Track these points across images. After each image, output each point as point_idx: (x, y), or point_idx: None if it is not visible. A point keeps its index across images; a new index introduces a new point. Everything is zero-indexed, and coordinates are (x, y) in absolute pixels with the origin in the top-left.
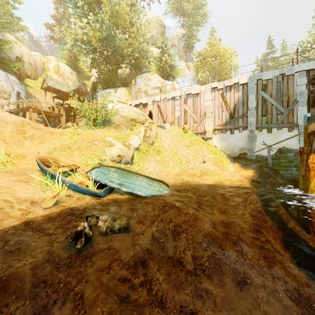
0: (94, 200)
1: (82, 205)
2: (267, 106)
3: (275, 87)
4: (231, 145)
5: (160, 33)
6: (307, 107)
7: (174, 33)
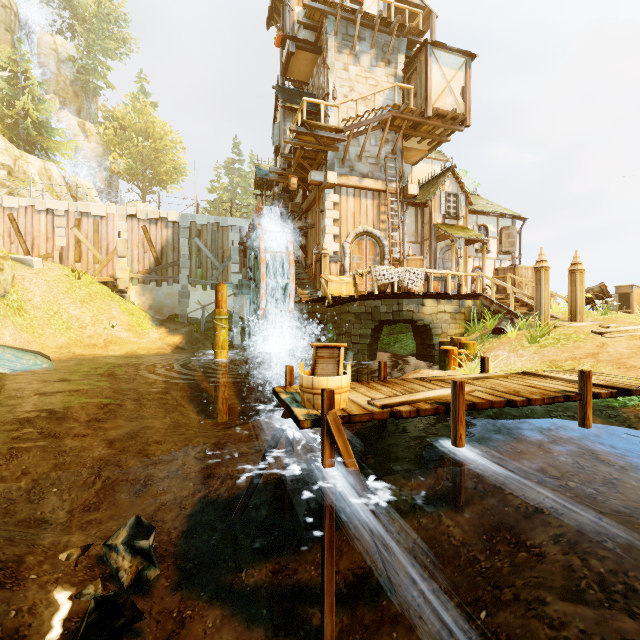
0: None
1: None
2: (202, 257)
3: (211, 236)
4: (157, 303)
5: (4, 25)
6: (240, 265)
7: (48, 41)
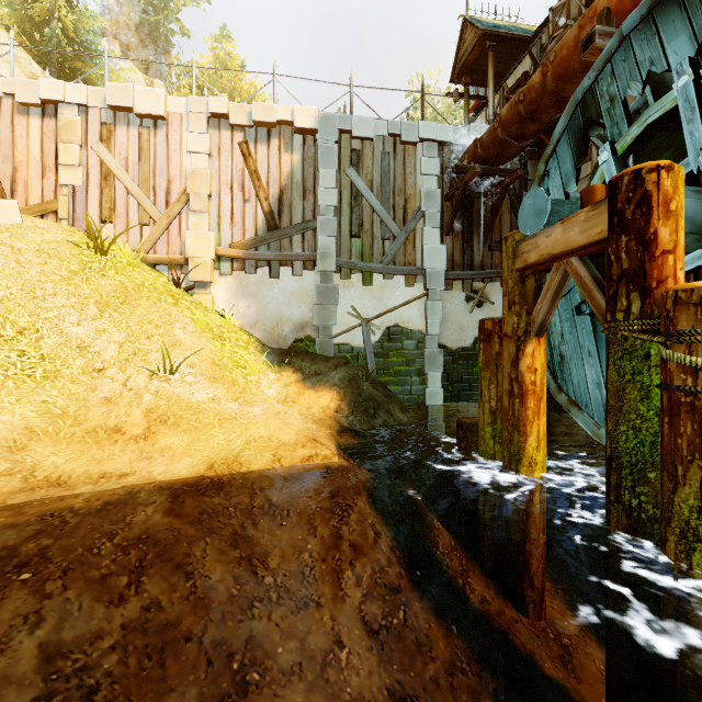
0: None
1: None
2: (361, 211)
3: (379, 166)
4: (270, 313)
5: None
6: (439, 230)
7: None
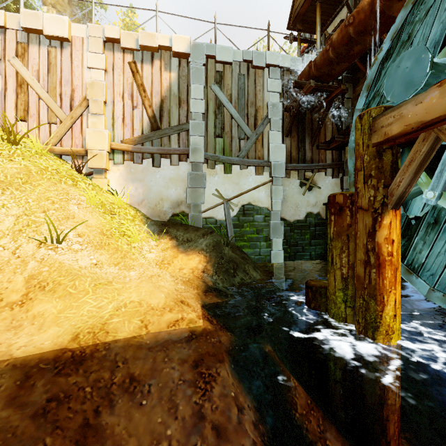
0: None
1: None
2: (223, 118)
3: (237, 84)
4: (153, 193)
5: None
6: (281, 133)
7: None
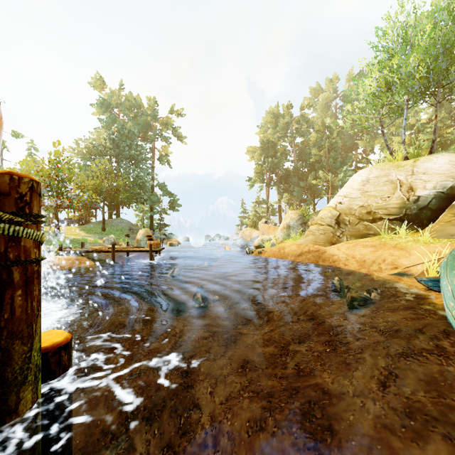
0: (421, 288)
1: (402, 284)
2: None
3: None
4: None
5: None
6: None
7: None
